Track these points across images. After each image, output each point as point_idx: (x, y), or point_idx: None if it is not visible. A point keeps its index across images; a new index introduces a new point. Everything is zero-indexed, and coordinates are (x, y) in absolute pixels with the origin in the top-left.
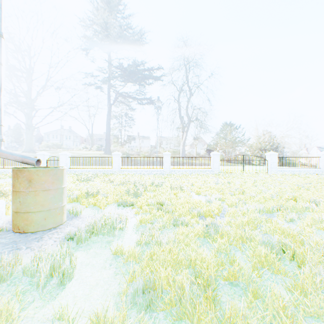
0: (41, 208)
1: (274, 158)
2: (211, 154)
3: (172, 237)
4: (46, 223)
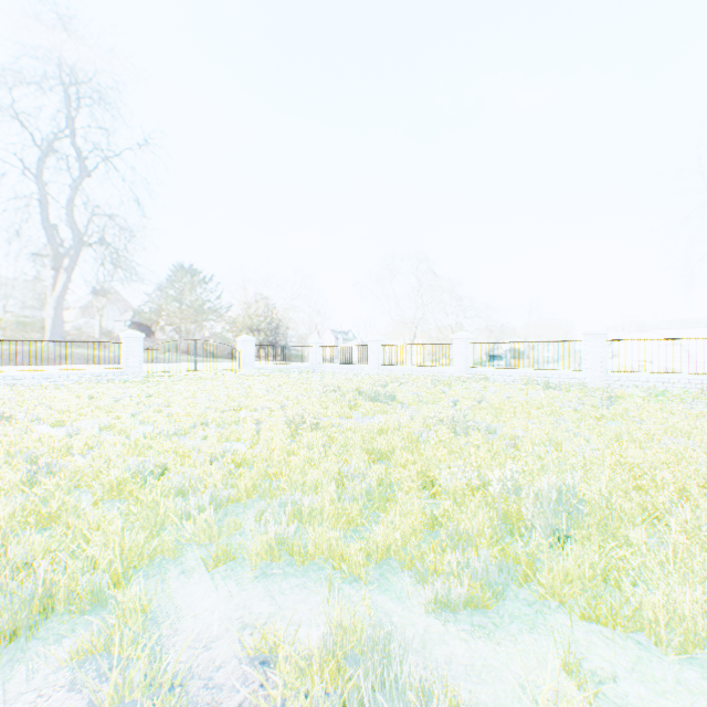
0: None
1: (251, 346)
2: (124, 335)
3: None
4: None
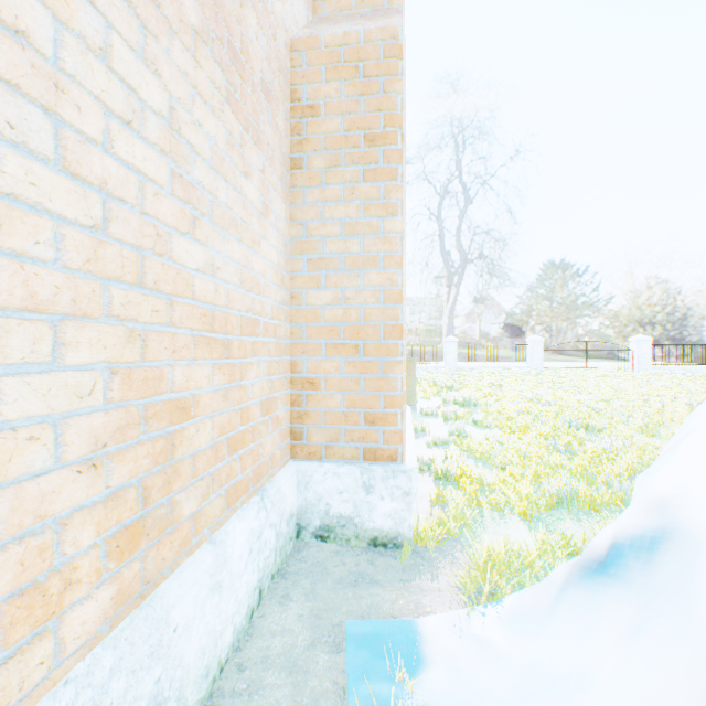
0: (407, 389)
1: (645, 346)
2: (528, 340)
3: (520, 404)
4: (410, 400)
